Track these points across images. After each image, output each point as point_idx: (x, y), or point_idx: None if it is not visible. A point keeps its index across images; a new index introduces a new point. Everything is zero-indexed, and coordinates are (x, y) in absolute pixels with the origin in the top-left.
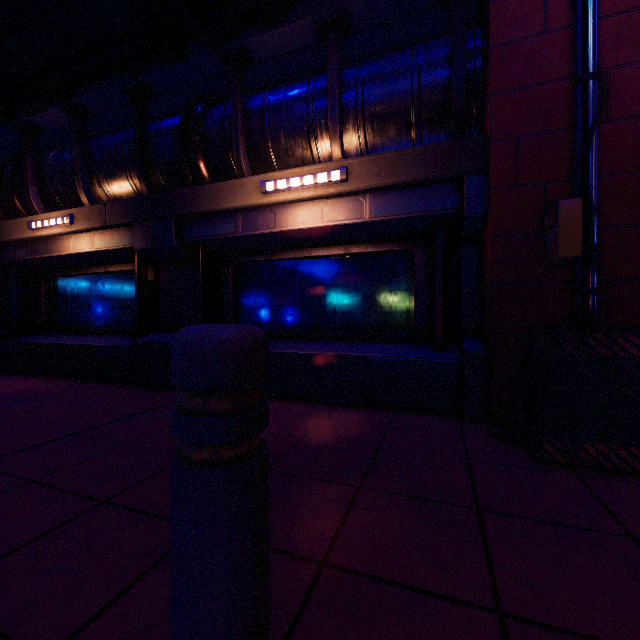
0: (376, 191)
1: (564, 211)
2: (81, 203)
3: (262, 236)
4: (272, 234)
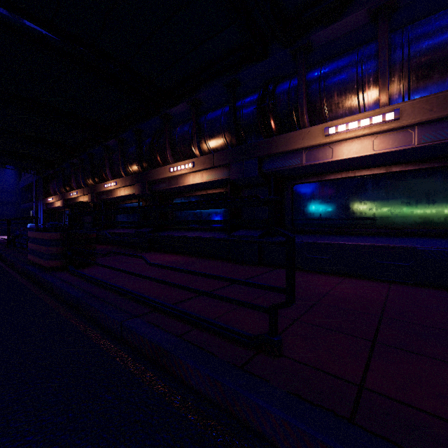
0: (425, 123)
1: None
2: (192, 155)
3: (320, 165)
4: (329, 163)
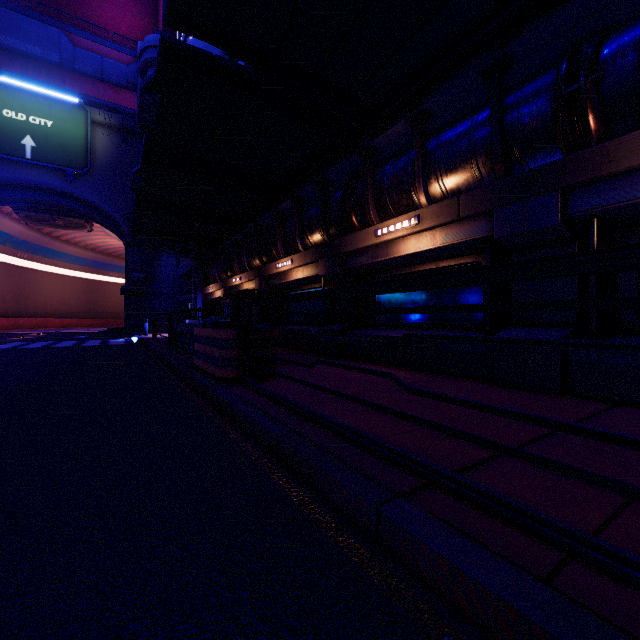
0: None
1: None
2: (412, 206)
3: None
4: None
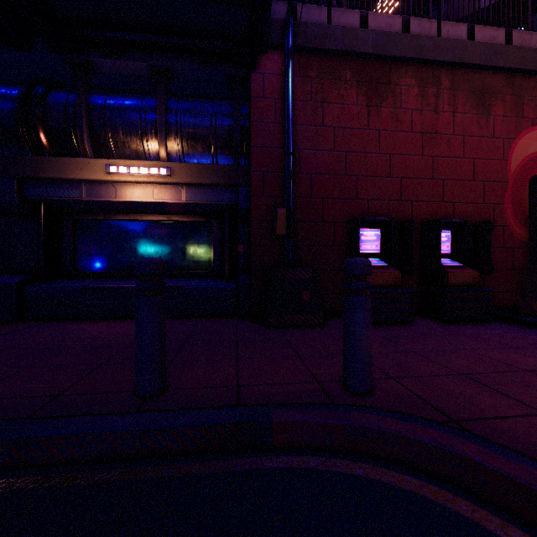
0: (190, 185)
1: (279, 213)
2: None
3: (104, 202)
4: (113, 202)
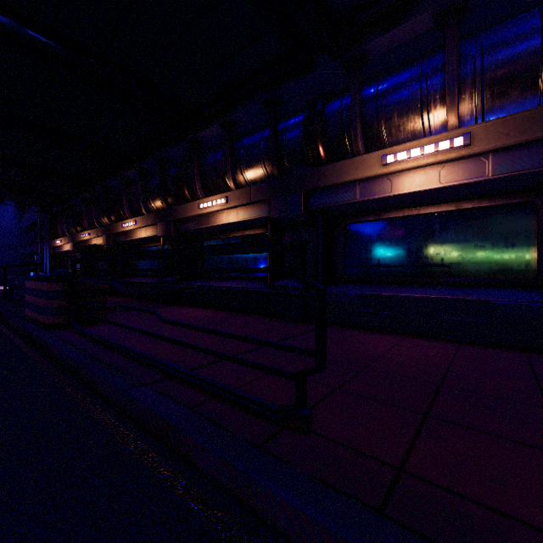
0: (500, 150)
1: None
2: (227, 188)
3: (377, 200)
4: (387, 198)
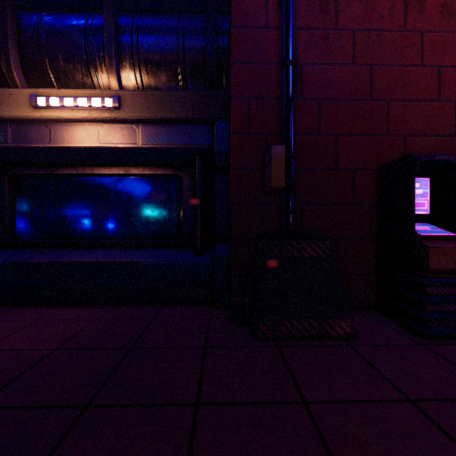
0: (147, 122)
1: (275, 154)
2: None
3: (37, 149)
4: (48, 149)
